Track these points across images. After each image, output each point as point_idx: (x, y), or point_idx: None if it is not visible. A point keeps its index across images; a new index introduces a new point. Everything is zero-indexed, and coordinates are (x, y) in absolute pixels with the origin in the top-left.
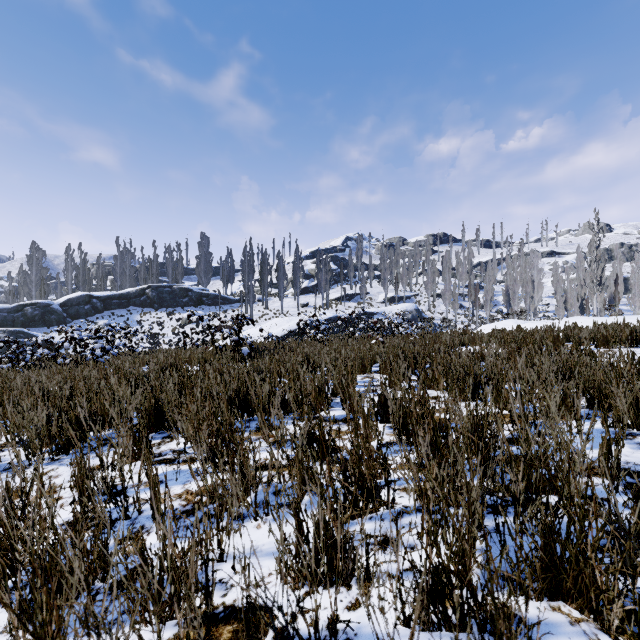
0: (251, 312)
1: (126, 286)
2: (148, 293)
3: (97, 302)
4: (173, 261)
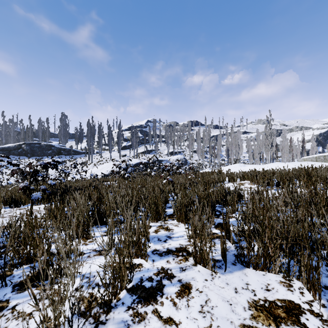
0: (92, 159)
1: (11, 143)
2: (23, 147)
3: None
4: (42, 128)
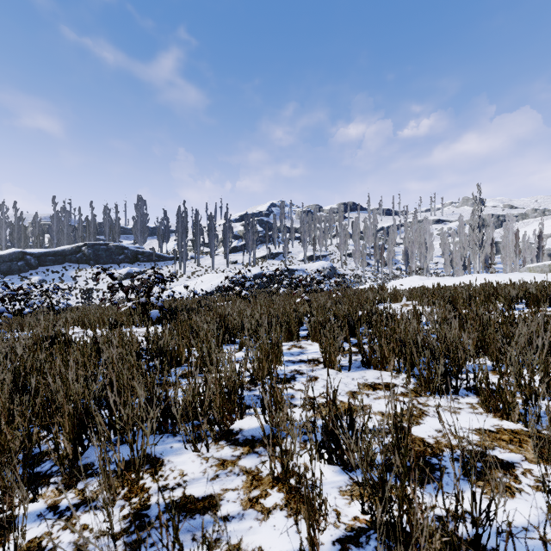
0: (184, 269)
1: (64, 244)
2: (84, 250)
3: (31, 259)
4: (110, 221)
